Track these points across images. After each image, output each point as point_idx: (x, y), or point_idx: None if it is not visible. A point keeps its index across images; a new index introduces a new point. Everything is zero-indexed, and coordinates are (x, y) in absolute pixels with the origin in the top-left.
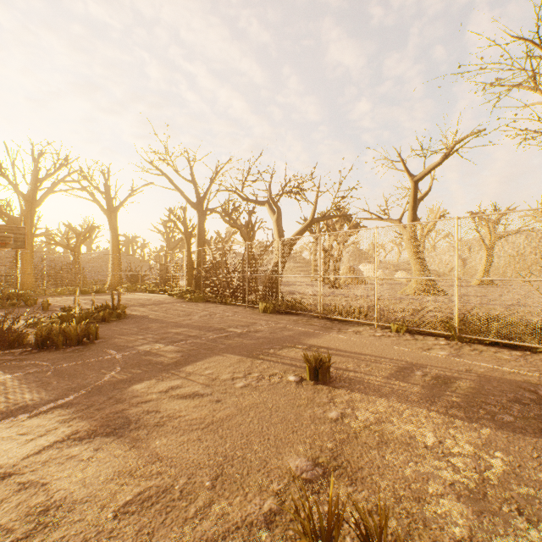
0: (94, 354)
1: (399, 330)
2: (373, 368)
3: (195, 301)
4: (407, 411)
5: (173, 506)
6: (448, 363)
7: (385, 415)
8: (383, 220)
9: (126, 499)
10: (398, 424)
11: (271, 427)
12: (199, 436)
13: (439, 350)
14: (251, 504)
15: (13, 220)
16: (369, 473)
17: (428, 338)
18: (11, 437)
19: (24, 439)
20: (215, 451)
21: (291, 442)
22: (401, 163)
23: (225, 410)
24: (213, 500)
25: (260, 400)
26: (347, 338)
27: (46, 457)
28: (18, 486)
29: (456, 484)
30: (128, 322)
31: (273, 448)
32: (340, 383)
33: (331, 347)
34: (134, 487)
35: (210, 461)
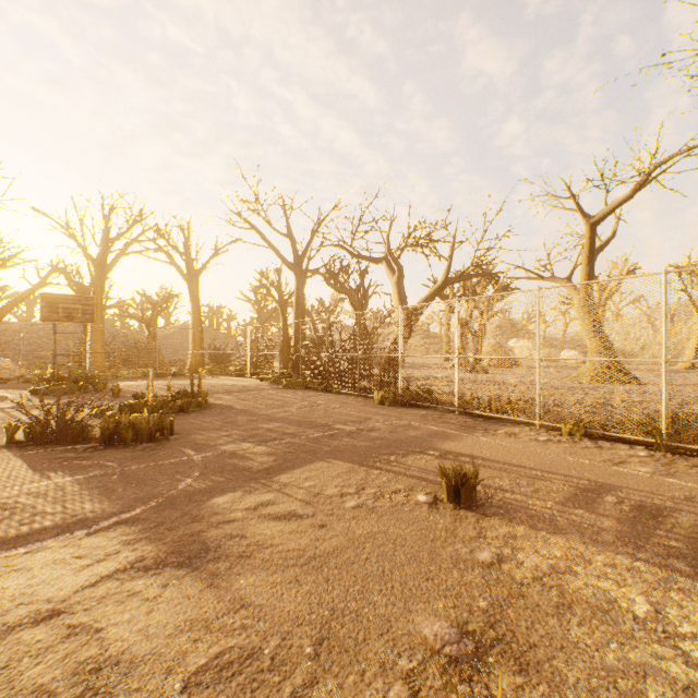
0: (168, 454)
1: (573, 433)
2: (538, 489)
3: (292, 388)
4: (598, 557)
5: (261, 681)
6: (655, 486)
7: (564, 562)
8: (543, 279)
9: (199, 662)
10: (586, 578)
11: (395, 569)
12: (297, 576)
13: (637, 464)
14: (370, 689)
15: (82, 289)
16: (547, 656)
17: (618, 446)
18: (64, 560)
19: (79, 565)
20: (318, 601)
21: (426, 595)
22: (572, 199)
23: (332, 540)
24: (317, 678)
25: (379, 527)
26: (498, 442)
27: (103, 592)
28: (67, 630)
29: (695, 689)
30: (210, 413)
31: (400, 602)
32: (492, 508)
33: (475, 455)
34: (210, 645)
35: (312, 614)
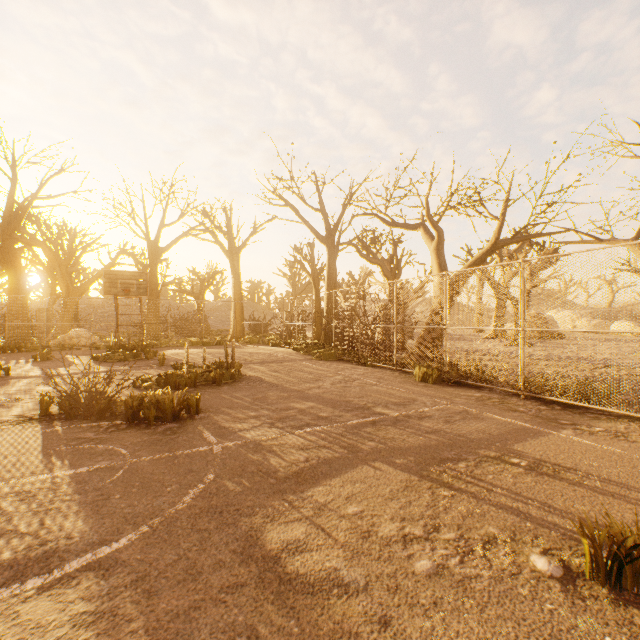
0: (187, 440)
1: None
2: None
3: (324, 360)
4: None
5: None
6: None
7: None
8: (601, 242)
9: None
10: None
11: None
12: None
13: None
14: None
15: (146, 269)
16: None
17: None
18: None
19: None
20: None
21: None
22: None
23: None
24: None
25: None
26: (605, 448)
27: None
28: None
29: None
30: (241, 386)
31: None
32: None
33: (585, 470)
34: None
35: None
